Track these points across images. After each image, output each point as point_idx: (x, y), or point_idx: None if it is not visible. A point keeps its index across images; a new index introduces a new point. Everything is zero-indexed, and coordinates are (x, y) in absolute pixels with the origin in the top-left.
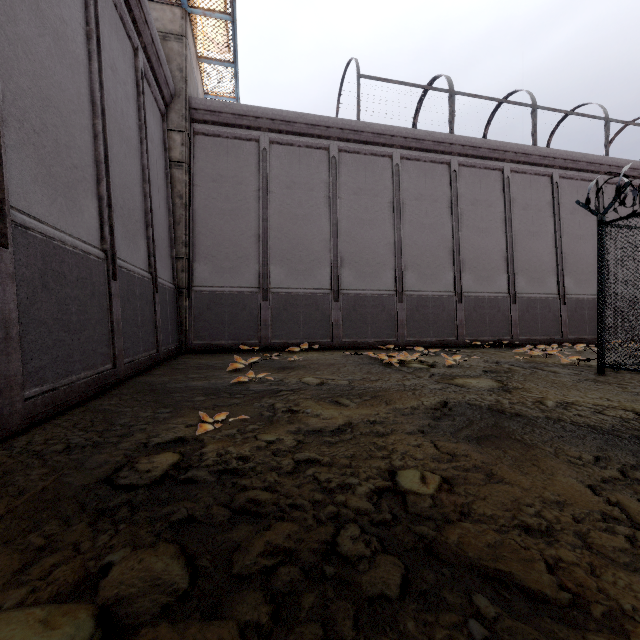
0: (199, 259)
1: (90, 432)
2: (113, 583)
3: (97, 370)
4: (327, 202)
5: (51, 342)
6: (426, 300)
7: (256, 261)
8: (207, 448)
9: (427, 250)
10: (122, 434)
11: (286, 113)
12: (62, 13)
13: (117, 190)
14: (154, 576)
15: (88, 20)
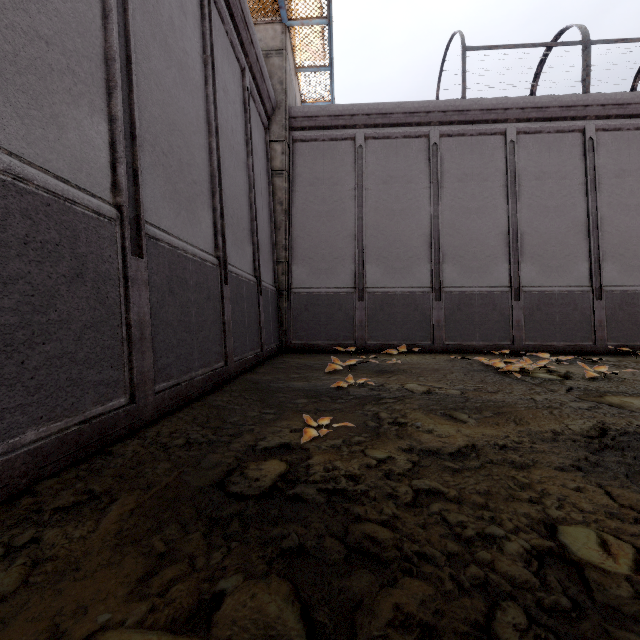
0: (297, 262)
1: (206, 428)
2: (226, 621)
3: (212, 367)
4: (427, 193)
5: (176, 342)
6: (550, 297)
7: (351, 261)
8: (313, 460)
9: (552, 237)
10: (233, 434)
11: (382, 105)
12: (184, 46)
13: (228, 201)
14: (267, 623)
15: (205, 49)
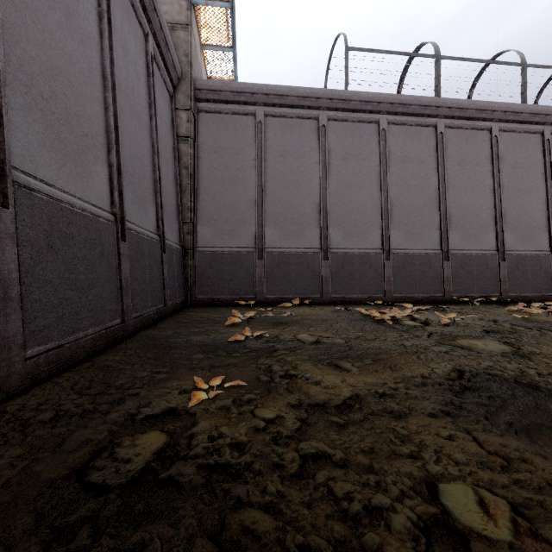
0: (202, 223)
1: (84, 396)
2: None
3: (105, 325)
4: (317, 168)
5: (57, 301)
6: (412, 258)
7: (252, 223)
8: (198, 427)
9: (413, 210)
10: (114, 400)
11: (279, 87)
12: None
13: (127, 159)
14: None
15: (100, 1)
